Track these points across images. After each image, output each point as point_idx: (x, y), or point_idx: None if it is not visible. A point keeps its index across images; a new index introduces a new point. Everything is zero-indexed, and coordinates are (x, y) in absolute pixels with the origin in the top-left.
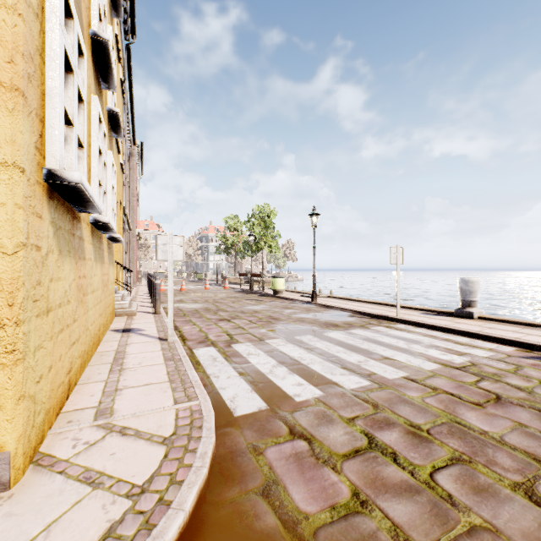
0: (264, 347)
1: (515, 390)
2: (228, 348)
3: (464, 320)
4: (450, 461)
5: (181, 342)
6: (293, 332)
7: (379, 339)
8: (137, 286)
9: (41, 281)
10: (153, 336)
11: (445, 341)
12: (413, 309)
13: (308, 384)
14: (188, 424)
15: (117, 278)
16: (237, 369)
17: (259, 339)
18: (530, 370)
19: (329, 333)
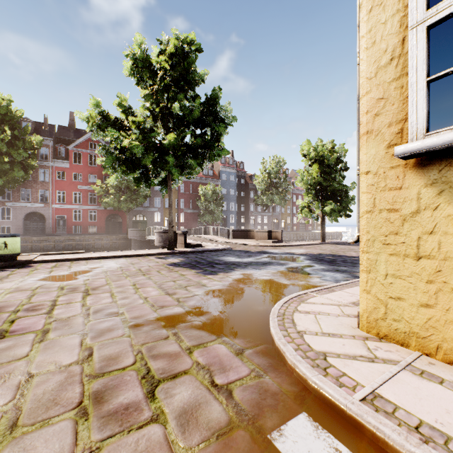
0: None
1: None
2: None
3: None
4: (105, 374)
5: None
6: None
7: None
8: None
9: (401, 233)
10: None
11: None
12: None
13: None
14: (325, 368)
15: None
16: None
17: None
18: None
19: None
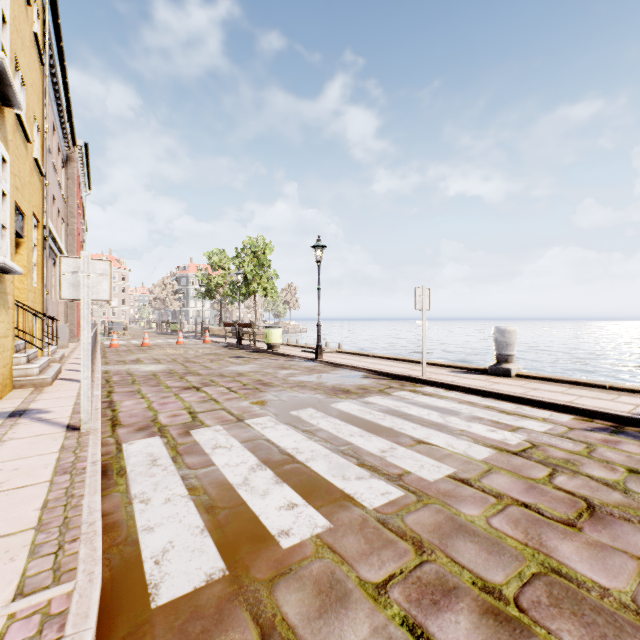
0: (242, 432)
1: (605, 489)
2: (184, 438)
3: (501, 379)
4: None
5: (107, 431)
6: (289, 404)
7: (405, 410)
8: (79, 341)
9: None
10: (58, 423)
11: (488, 410)
12: (440, 366)
13: (306, 503)
14: None
15: (26, 329)
16: (189, 481)
17: (236, 418)
18: (606, 451)
19: (338, 404)
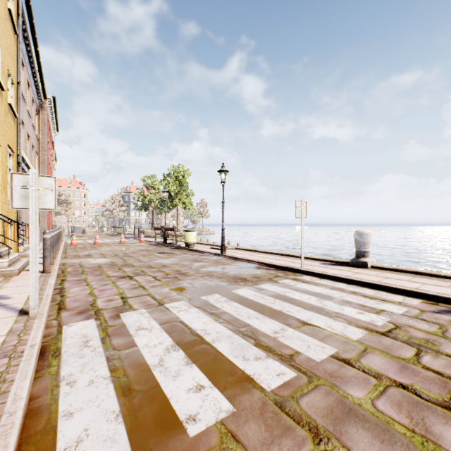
0: (161, 314)
1: None
2: (114, 320)
3: (360, 270)
4: None
5: (53, 314)
6: (200, 291)
7: (290, 295)
8: None
9: None
10: (13, 308)
11: (354, 295)
12: (313, 260)
13: (212, 385)
14: None
15: (0, 232)
16: (112, 362)
17: (158, 302)
18: None
19: (238, 290)
